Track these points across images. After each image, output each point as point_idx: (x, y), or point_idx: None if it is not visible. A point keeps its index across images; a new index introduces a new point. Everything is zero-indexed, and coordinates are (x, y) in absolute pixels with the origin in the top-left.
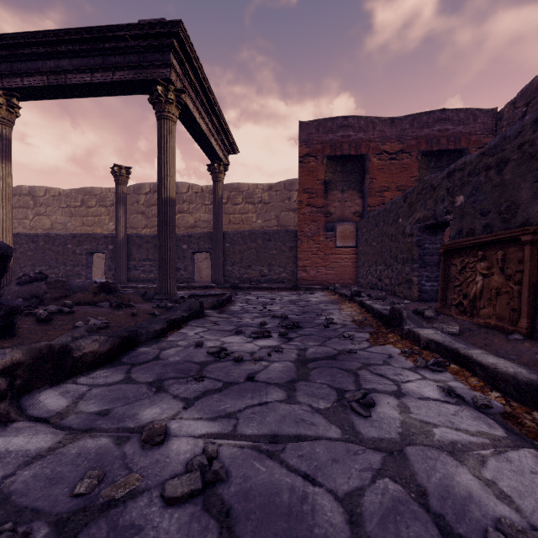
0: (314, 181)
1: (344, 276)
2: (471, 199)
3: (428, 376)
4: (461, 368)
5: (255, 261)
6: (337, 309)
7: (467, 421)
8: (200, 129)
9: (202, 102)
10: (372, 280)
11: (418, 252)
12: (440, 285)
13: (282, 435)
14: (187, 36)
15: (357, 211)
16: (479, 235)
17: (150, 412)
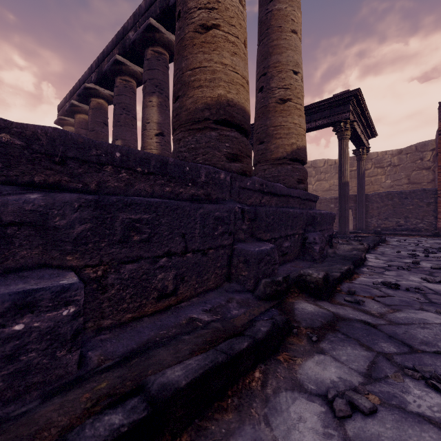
0: None
1: None
2: None
3: None
4: None
5: (392, 214)
6: None
7: None
8: (356, 134)
9: (359, 118)
10: None
11: None
12: None
13: None
14: (360, 92)
15: None
16: None
17: (407, 261)
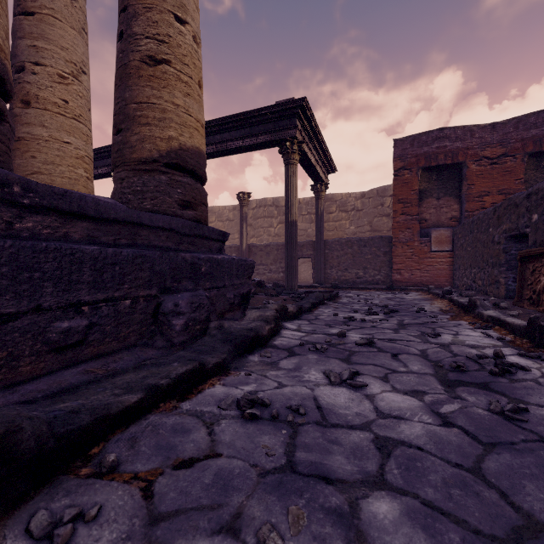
0: (409, 191)
1: (439, 279)
2: (542, 218)
3: (478, 331)
4: (500, 328)
5: (352, 264)
6: (428, 303)
7: (486, 341)
8: (310, 163)
9: (312, 142)
10: (467, 282)
11: (504, 258)
12: (517, 284)
13: (394, 339)
14: (308, 105)
15: (454, 216)
16: (541, 247)
17: (334, 331)
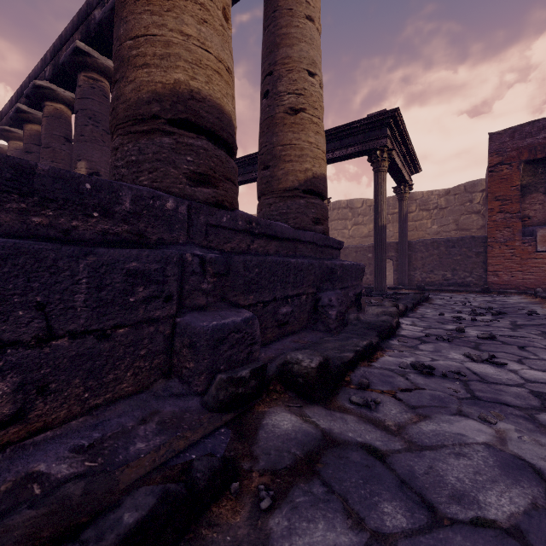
0: (508, 188)
1: None
2: None
3: None
4: None
5: (438, 266)
6: (539, 307)
7: None
8: (396, 167)
9: (399, 146)
10: None
11: None
12: None
13: (515, 336)
14: (400, 114)
15: None
16: None
17: (449, 327)
